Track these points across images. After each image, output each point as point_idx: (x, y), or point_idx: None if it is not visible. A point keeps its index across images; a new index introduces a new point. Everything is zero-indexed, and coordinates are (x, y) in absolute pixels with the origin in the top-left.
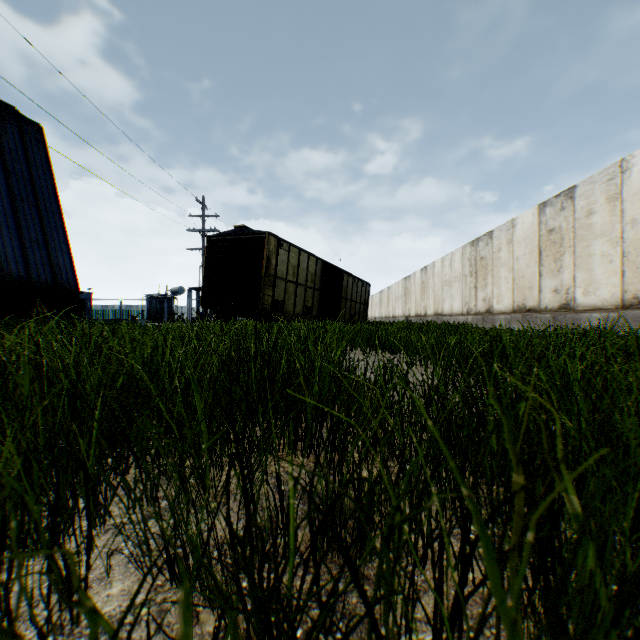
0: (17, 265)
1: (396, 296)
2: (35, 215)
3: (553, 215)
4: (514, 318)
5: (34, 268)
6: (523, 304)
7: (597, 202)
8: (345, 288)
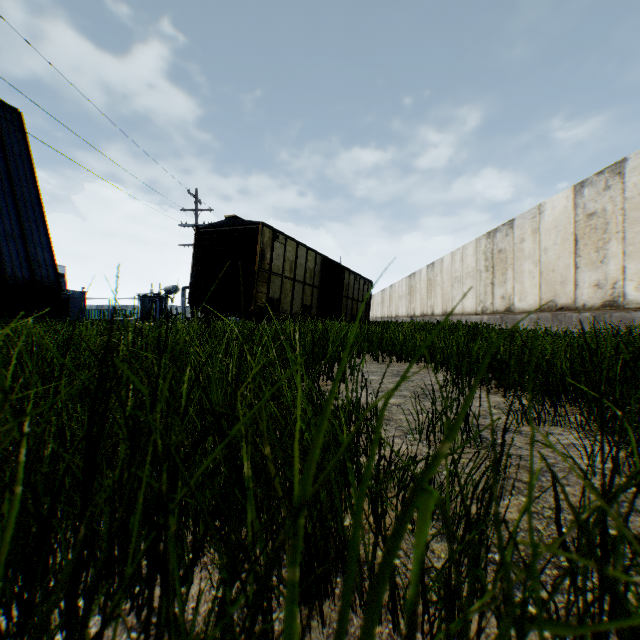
0: None
1: (399, 295)
2: (11, 206)
3: (594, 196)
4: (541, 318)
5: (8, 263)
6: (553, 301)
7: None
8: (346, 286)
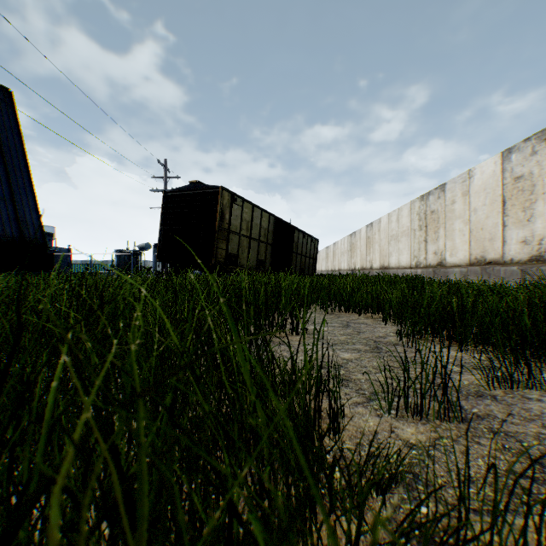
0: None
1: (342, 251)
2: (2, 173)
3: (521, 161)
4: (471, 271)
5: None
6: (482, 256)
7: None
8: (296, 243)
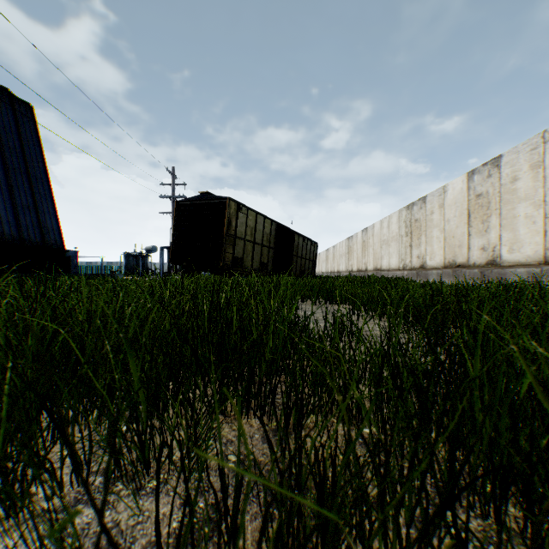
0: (10, 226)
1: (340, 254)
2: (26, 183)
3: (481, 182)
4: (445, 273)
5: (25, 229)
6: (453, 260)
7: (521, 169)
8: (296, 247)
